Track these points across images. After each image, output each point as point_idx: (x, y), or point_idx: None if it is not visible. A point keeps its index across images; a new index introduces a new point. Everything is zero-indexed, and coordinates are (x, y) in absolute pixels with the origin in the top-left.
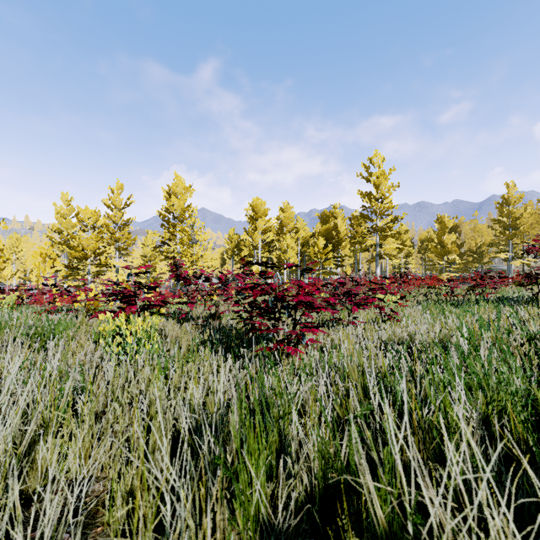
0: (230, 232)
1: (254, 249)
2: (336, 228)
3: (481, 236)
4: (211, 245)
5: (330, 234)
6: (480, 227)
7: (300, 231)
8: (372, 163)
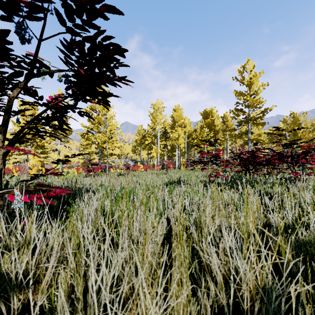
0: (139, 128)
1: (155, 139)
2: (213, 123)
3: (314, 130)
4: (120, 130)
5: (210, 126)
6: (313, 124)
7: (187, 126)
8: (244, 69)
